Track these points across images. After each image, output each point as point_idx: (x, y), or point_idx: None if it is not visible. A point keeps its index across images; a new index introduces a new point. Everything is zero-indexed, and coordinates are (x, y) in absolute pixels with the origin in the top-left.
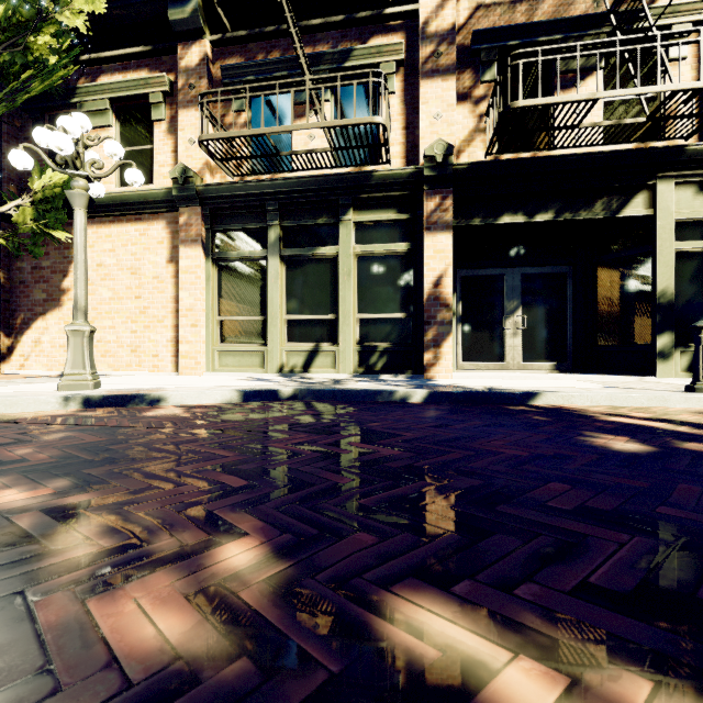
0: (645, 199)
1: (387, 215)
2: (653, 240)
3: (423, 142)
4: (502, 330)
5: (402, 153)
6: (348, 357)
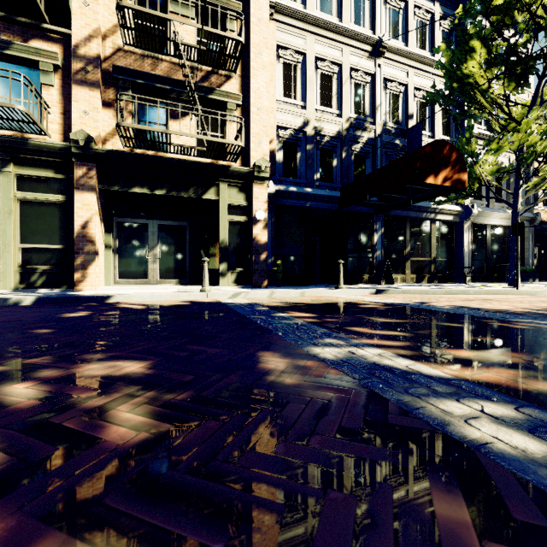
0: (215, 190)
1: (46, 173)
2: (219, 213)
3: (74, 127)
4: (147, 258)
5: (61, 131)
6: (9, 276)
